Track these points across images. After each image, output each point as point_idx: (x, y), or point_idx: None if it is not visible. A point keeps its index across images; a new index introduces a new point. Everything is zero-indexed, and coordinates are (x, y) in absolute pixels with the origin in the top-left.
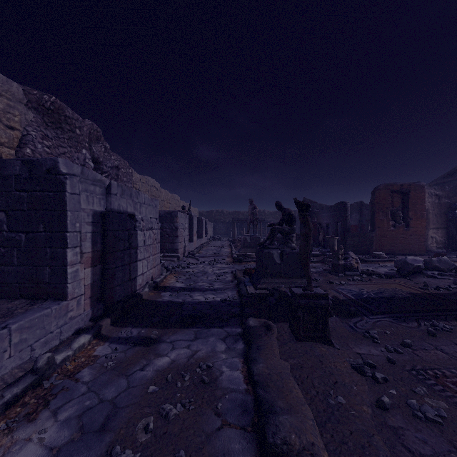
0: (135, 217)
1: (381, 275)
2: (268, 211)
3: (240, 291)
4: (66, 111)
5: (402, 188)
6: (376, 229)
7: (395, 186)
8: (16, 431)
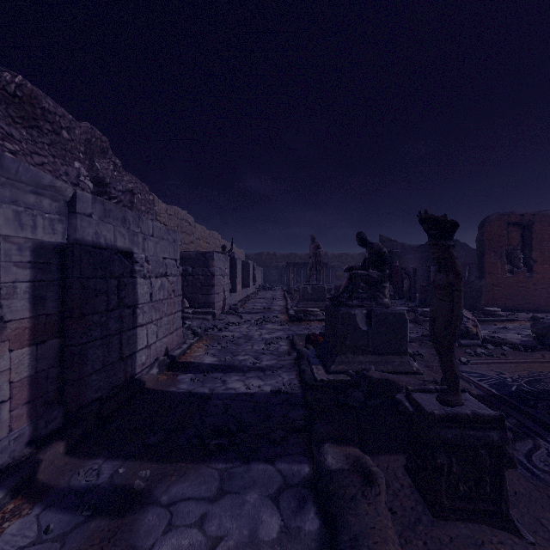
0: (133, 256)
1: (518, 347)
2: (332, 253)
3: (303, 375)
4: (43, 100)
5: (522, 218)
6: (486, 276)
7: (513, 216)
8: None
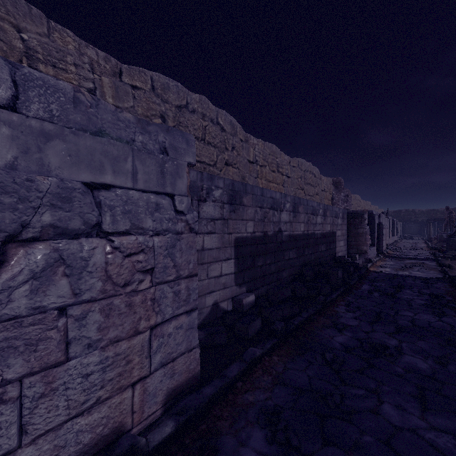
0: (382, 224)
1: None
2: None
3: (435, 256)
4: (341, 181)
5: None
6: None
7: None
8: (384, 262)
